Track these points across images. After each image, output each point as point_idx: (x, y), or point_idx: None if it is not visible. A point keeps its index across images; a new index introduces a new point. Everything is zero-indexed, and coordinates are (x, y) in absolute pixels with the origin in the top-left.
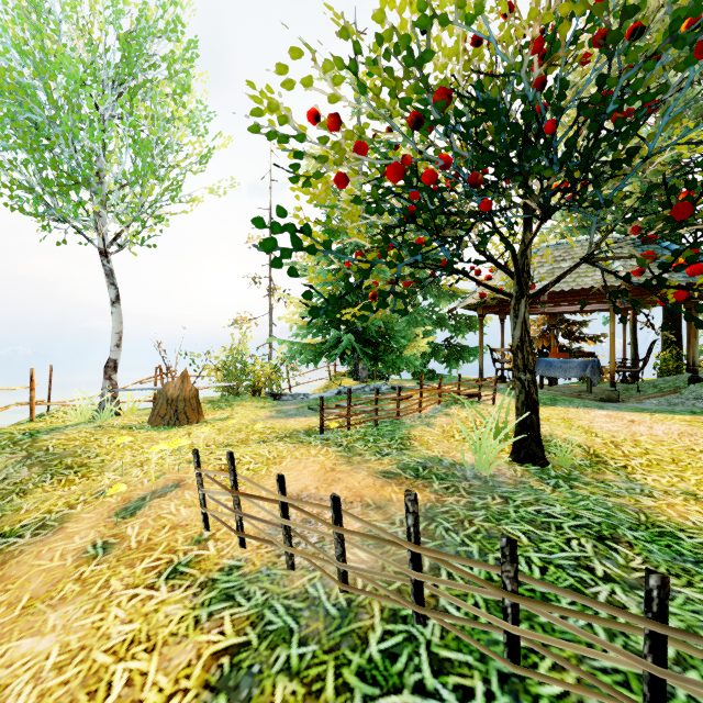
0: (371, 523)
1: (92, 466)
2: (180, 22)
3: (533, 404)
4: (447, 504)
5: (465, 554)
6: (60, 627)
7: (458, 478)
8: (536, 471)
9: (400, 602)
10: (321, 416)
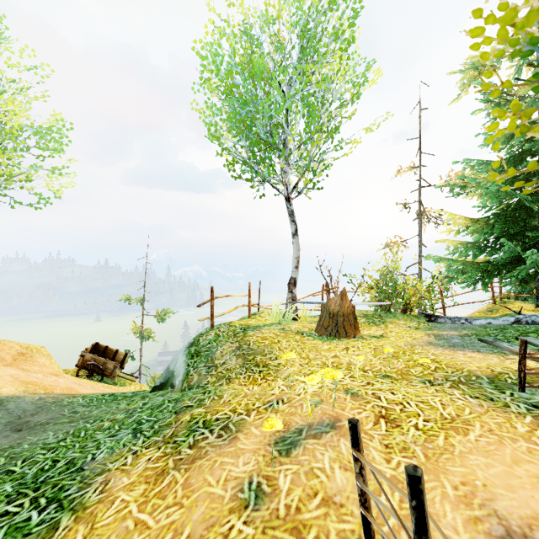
0: None
1: (271, 368)
2: None
3: None
4: None
5: None
6: None
7: None
8: None
9: None
10: (521, 367)
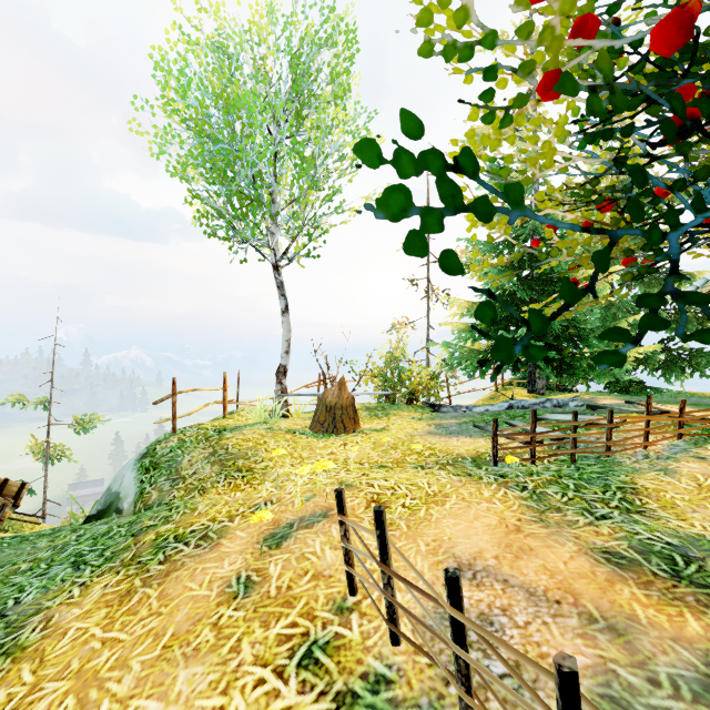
0: (606, 665)
1: (256, 472)
2: (338, 26)
3: None
4: None
5: None
6: (183, 699)
7: None
8: None
9: None
10: (494, 444)
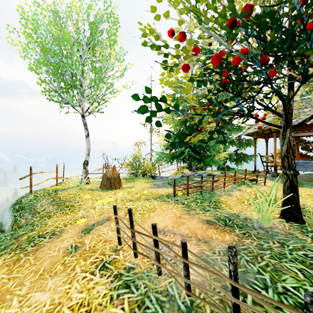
0: (202, 251)
1: (76, 206)
2: (112, 14)
3: (294, 188)
4: (245, 244)
5: (261, 280)
6: (52, 289)
7: (250, 227)
8: (298, 227)
9: (223, 311)
10: (174, 189)
